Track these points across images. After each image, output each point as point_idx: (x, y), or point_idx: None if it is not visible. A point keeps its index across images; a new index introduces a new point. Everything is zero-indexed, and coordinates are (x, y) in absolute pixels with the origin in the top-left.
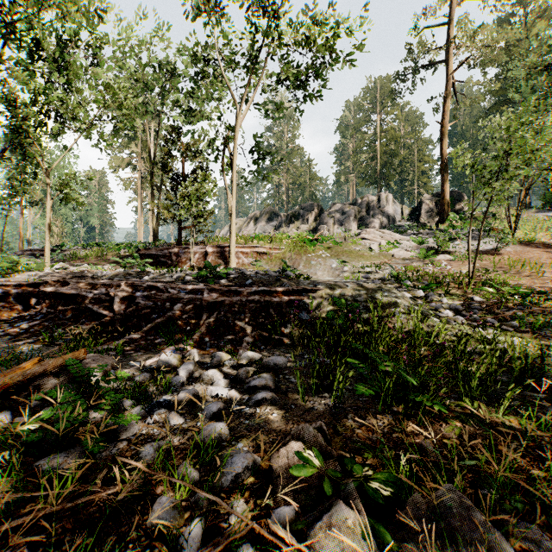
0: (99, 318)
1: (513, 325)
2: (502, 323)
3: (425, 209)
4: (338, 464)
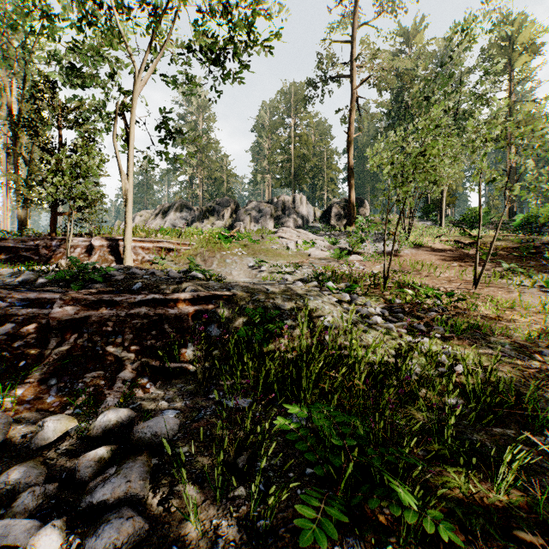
0: None
1: (440, 331)
2: (429, 328)
3: (335, 212)
4: None
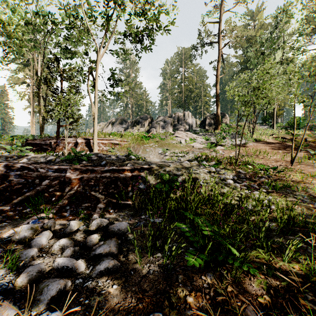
0: None
1: (266, 188)
2: (260, 186)
3: (208, 121)
4: None
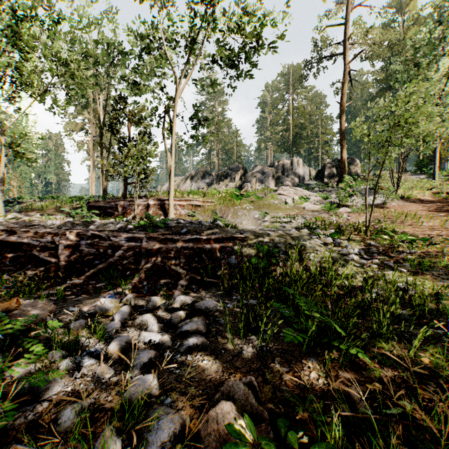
0: (45, 264)
1: (406, 267)
2: (397, 265)
3: (328, 171)
4: (270, 426)
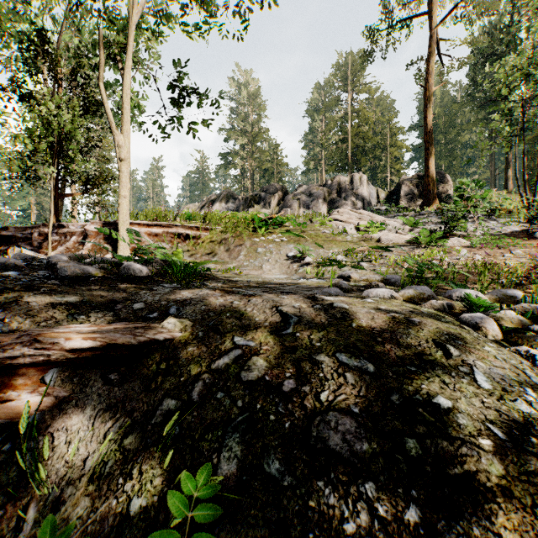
0: None
1: None
2: None
3: (405, 191)
4: None
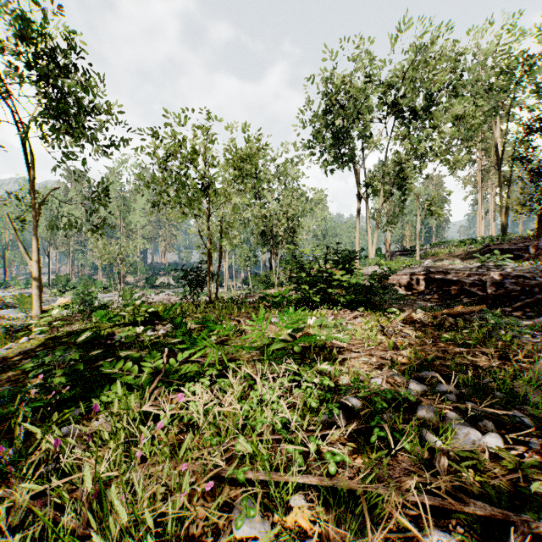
0: (473, 296)
1: None
2: None
3: None
4: None
